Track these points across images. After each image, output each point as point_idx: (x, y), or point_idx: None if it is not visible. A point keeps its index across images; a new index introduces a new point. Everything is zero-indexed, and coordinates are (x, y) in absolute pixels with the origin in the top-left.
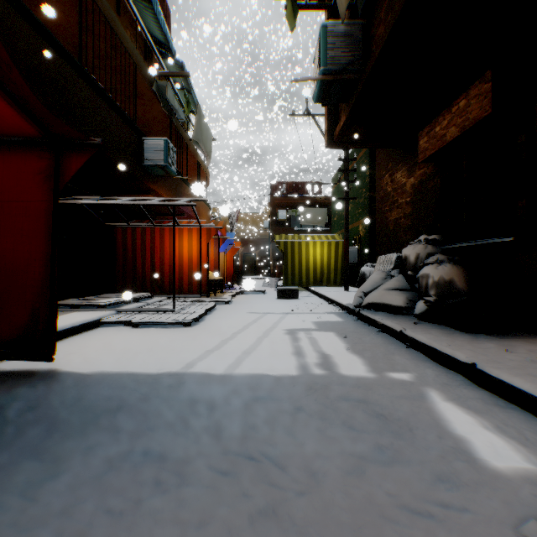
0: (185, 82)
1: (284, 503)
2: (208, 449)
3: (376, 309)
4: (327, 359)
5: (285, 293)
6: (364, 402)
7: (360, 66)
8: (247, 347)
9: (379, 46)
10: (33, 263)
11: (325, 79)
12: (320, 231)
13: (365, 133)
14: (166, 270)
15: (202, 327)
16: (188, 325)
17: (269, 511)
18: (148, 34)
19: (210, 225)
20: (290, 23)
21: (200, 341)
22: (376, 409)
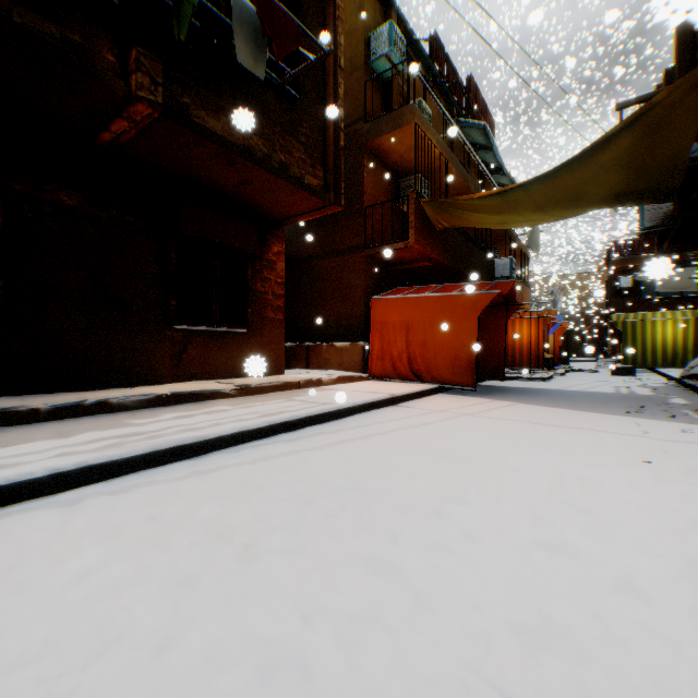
0: (509, 183)
1: (600, 398)
2: (577, 395)
3: (694, 378)
4: (631, 391)
5: (619, 370)
6: (639, 396)
7: (669, 221)
8: (585, 387)
9: (674, 224)
10: (496, 347)
11: (642, 232)
12: (691, 297)
13: (690, 245)
14: (509, 350)
15: (553, 382)
16: (544, 380)
17: (596, 398)
18: (483, 162)
19: (546, 316)
20: (614, 208)
21: (556, 385)
22: (642, 397)
